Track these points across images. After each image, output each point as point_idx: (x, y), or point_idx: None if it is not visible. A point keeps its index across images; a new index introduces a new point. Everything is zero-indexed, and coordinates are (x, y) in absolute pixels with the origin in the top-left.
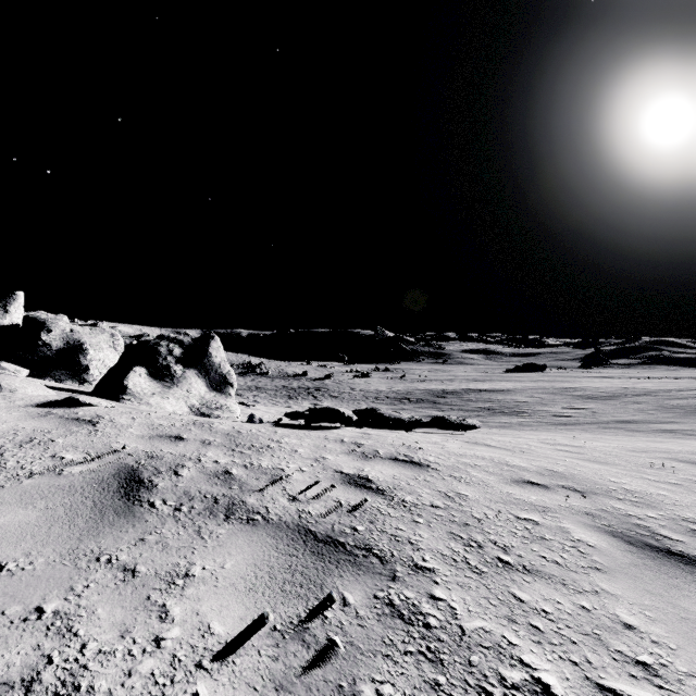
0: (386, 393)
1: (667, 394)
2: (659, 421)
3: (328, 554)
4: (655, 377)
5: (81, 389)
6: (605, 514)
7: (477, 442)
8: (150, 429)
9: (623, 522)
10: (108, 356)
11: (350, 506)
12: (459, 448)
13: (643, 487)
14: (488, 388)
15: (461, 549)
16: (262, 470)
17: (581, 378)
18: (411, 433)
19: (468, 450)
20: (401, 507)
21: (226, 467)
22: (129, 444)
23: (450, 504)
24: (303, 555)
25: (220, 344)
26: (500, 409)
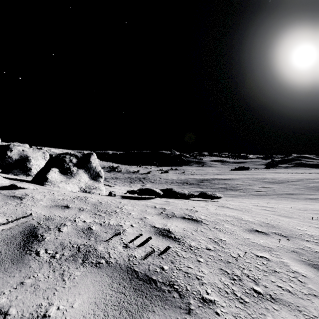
0: (176, 180)
1: (307, 180)
2: (306, 194)
3: (145, 290)
4: (299, 173)
5: (26, 179)
6: (303, 252)
7: (223, 205)
8: (52, 201)
9: (315, 257)
10: (41, 163)
11: (159, 250)
12: (215, 210)
13: (316, 233)
14: (223, 178)
15: (229, 282)
16: (110, 226)
17: (265, 173)
18: (189, 201)
19: (220, 211)
20: (189, 250)
21: (89, 224)
22: (37, 211)
23: (217, 247)
24: (129, 292)
25: (96, 157)
26: (230, 188)
